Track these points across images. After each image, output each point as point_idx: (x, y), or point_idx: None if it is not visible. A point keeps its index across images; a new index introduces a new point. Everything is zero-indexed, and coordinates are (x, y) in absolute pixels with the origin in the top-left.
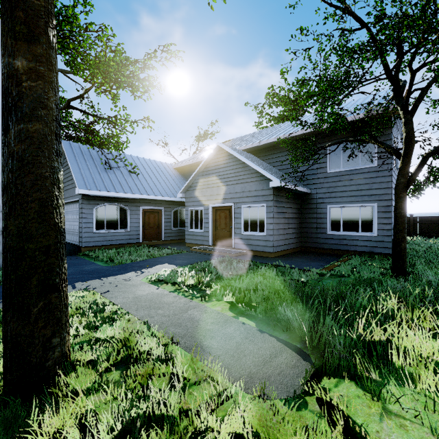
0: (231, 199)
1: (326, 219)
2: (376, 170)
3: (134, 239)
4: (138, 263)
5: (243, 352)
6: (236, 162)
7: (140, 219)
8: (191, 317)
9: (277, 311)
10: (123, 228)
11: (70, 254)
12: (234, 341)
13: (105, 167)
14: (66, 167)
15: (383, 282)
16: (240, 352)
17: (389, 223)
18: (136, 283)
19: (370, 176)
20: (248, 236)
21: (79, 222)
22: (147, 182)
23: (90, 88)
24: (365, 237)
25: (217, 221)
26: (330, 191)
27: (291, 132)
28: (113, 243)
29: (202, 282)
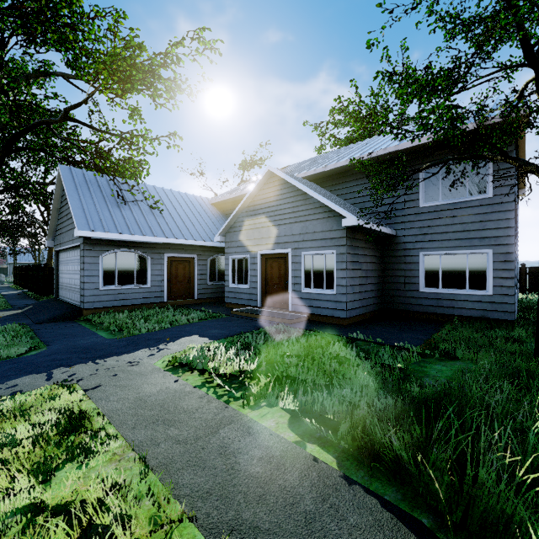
0: (287, 244)
1: (419, 272)
2: (492, 203)
3: (157, 297)
4: (156, 334)
5: None
6: (294, 192)
7: (164, 271)
8: (224, 446)
9: (374, 437)
10: (141, 283)
11: (67, 319)
12: (301, 510)
13: (118, 201)
14: (66, 200)
15: (535, 375)
16: None
17: (510, 277)
18: (146, 370)
19: (483, 211)
20: (311, 295)
21: (80, 275)
22: (175, 222)
23: (93, 91)
24: (475, 297)
25: (268, 274)
26: (425, 232)
27: (368, 151)
28: (127, 304)
29: (244, 371)
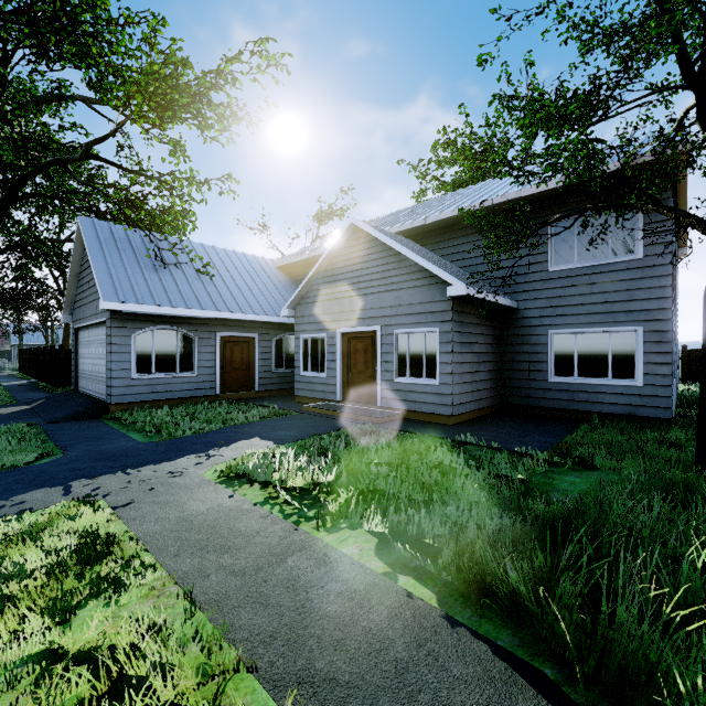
0: (376, 320)
1: (547, 355)
2: (642, 265)
3: (206, 388)
4: (205, 437)
5: (414, 701)
6: (384, 252)
7: (216, 355)
8: (293, 578)
9: (485, 567)
10: (185, 371)
11: (89, 418)
12: (390, 658)
13: (155, 264)
14: (88, 263)
15: (694, 488)
16: (407, 701)
17: (666, 362)
18: (192, 482)
19: (630, 277)
20: (407, 386)
21: (107, 360)
22: (230, 290)
23: (124, 120)
24: (620, 388)
25: (351, 359)
26: (555, 304)
27: (482, 199)
28: (168, 397)
29: (319, 484)
